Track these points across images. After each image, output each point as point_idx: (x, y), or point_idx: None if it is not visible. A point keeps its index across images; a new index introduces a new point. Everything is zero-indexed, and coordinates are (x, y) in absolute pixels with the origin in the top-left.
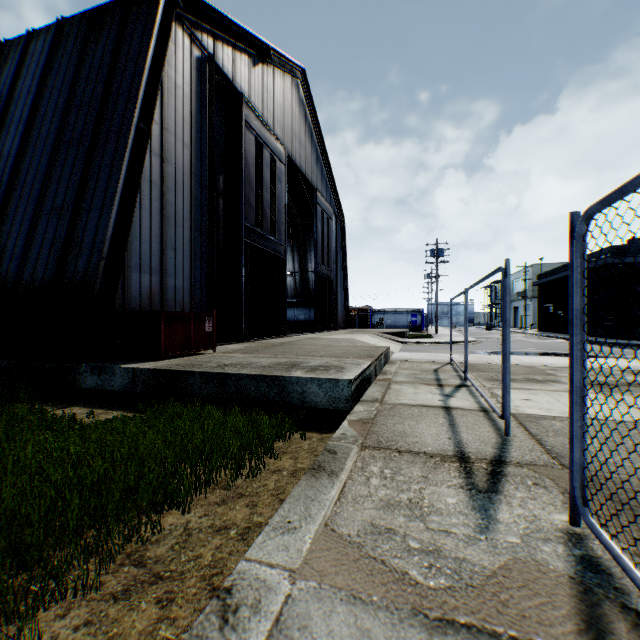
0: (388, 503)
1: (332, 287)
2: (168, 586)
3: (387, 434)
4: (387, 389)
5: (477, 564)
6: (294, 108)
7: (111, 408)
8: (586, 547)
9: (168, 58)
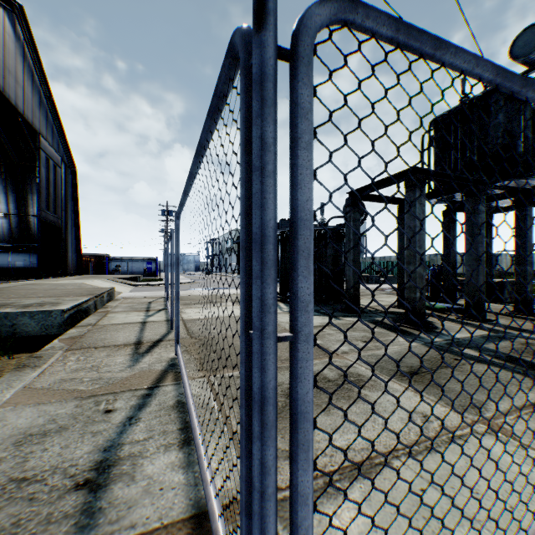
0: (77, 370)
1: (61, 234)
2: None
3: (91, 341)
4: (103, 317)
5: (120, 377)
6: (8, 41)
7: None
8: (176, 361)
9: None
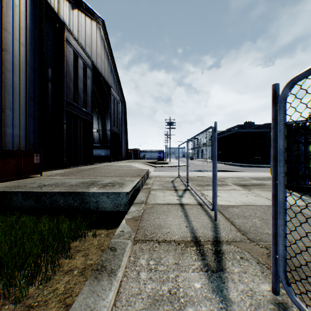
0: (154, 299)
1: (119, 138)
2: None
3: (150, 228)
4: (148, 194)
5: None
6: (98, 40)
7: None
8: None
9: None
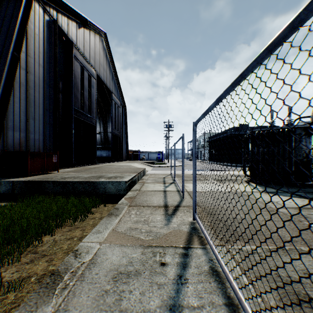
0: (136, 221)
1: (120, 140)
2: (50, 257)
3: (140, 201)
4: (142, 185)
5: (162, 233)
6: (100, 51)
7: (0, 201)
8: (195, 225)
9: (30, 18)
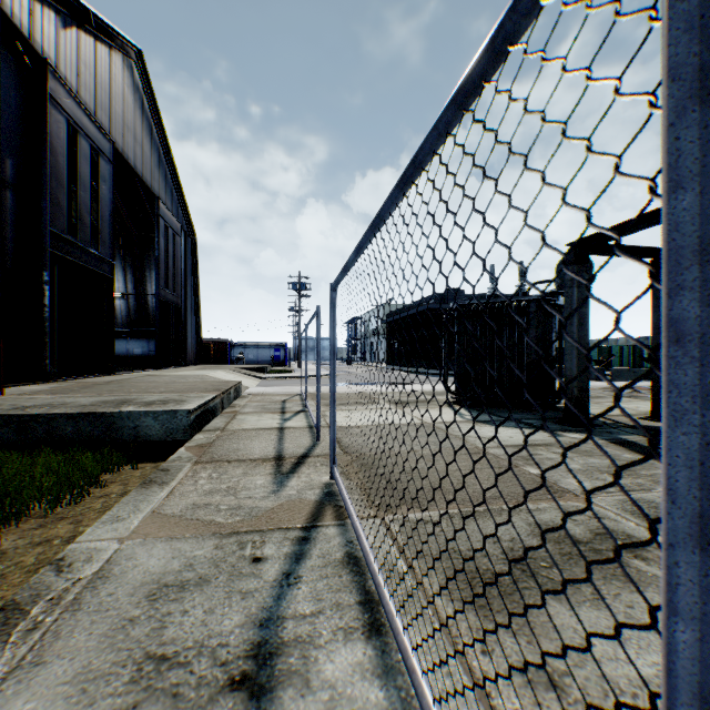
0: (210, 492)
1: (180, 316)
2: None
3: (222, 452)
4: (232, 419)
5: (264, 507)
6: (127, 94)
7: None
8: (333, 488)
9: None
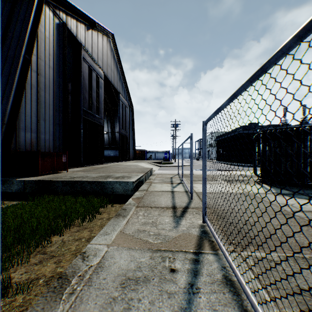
0: (144, 223)
1: (127, 140)
2: (58, 258)
3: (147, 202)
4: (150, 185)
5: (171, 236)
6: (108, 52)
7: (12, 200)
8: (205, 228)
9: (41, 22)
